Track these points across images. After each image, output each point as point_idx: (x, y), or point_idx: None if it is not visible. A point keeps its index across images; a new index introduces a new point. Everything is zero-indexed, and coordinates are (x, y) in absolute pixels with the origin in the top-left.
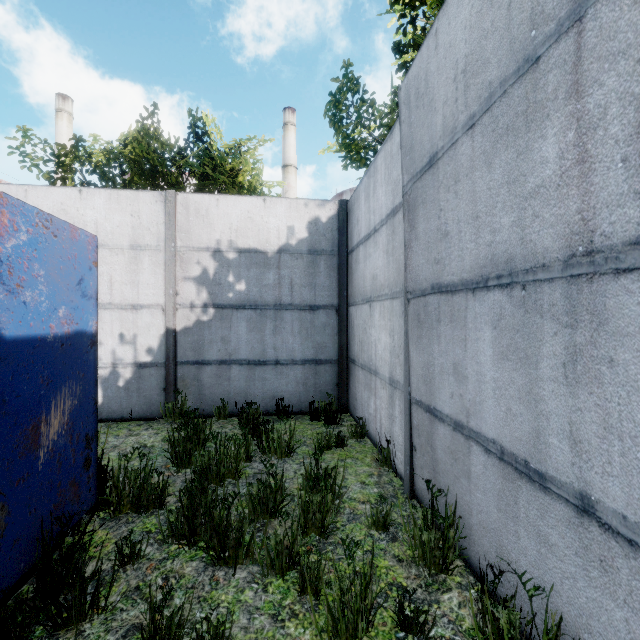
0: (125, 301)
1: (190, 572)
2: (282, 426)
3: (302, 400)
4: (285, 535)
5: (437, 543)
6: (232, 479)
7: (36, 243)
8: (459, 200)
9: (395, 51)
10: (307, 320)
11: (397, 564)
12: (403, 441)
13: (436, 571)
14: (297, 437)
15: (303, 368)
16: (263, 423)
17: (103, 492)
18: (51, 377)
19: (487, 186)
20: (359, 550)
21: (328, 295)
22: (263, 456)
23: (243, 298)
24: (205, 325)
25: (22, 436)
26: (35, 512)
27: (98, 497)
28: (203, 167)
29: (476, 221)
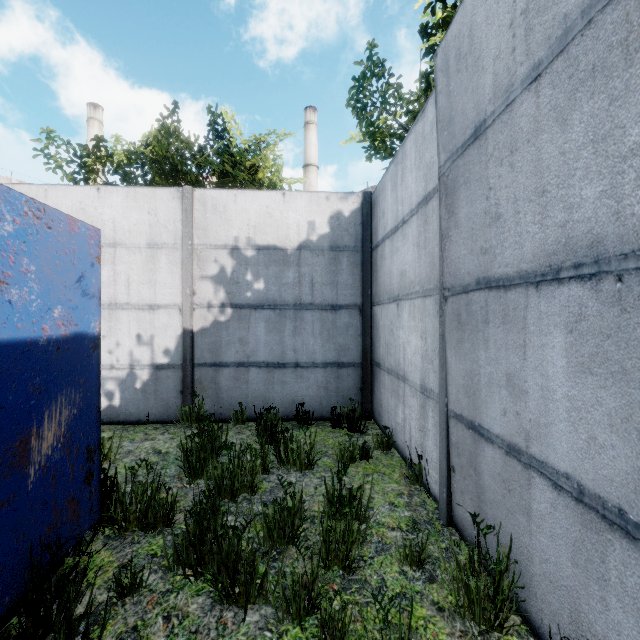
0: (142, 301)
1: (195, 611)
2: (302, 433)
3: (323, 405)
4: (303, 573)
5: (488, 593)
6: (247, 494)
7: (25, 235)
8: (516, 173)
9: (422, 34)
10: (329, 320)
11: (437, 614)
12: (438, 458)
13: (486, 627)
14: (318, 448)
15: (324, 371)
16: (281, 432)
17: (109, 506)
18: (44, 385)
19: (560, 150)
20: (390, 592)
21: (351, 294)
22: (281, 468)
23: (262, 297)
24: (222, 326)
25: (7, 453)
26: (23, 537)
27: (100, 515)
28: (223, 165)
29: (542, 197)
